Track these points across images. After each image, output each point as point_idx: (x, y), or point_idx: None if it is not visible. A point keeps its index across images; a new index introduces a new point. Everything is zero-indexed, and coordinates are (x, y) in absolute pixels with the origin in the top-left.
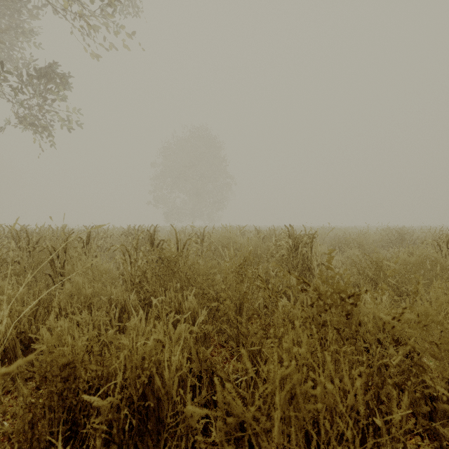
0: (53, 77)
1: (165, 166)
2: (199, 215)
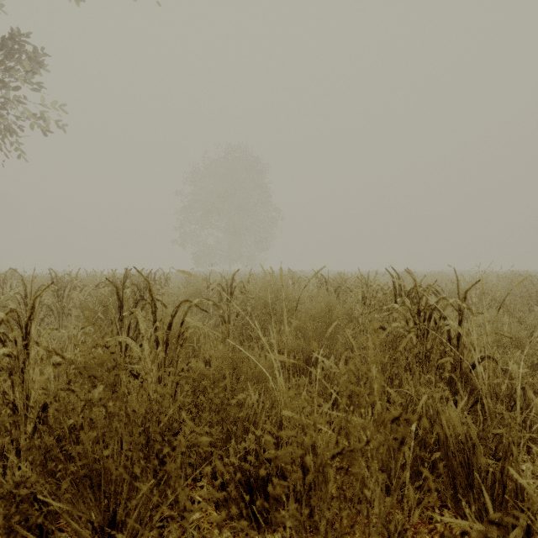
0: (10, 45)
1: (195, 196)
2: (237, 257)
